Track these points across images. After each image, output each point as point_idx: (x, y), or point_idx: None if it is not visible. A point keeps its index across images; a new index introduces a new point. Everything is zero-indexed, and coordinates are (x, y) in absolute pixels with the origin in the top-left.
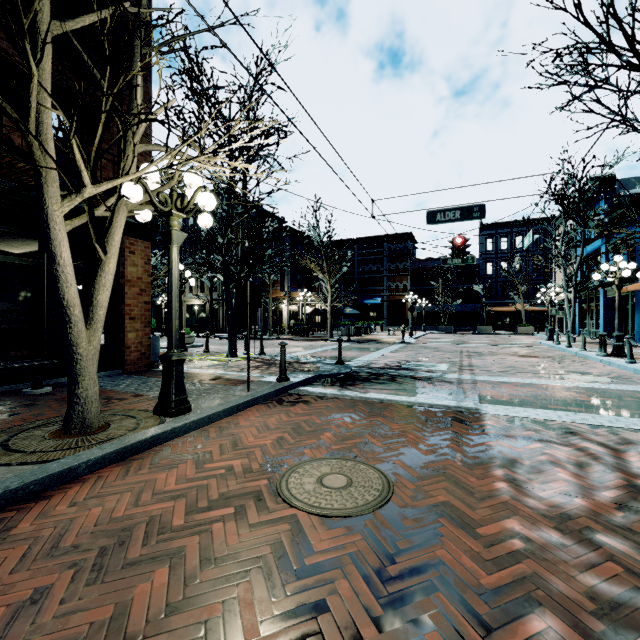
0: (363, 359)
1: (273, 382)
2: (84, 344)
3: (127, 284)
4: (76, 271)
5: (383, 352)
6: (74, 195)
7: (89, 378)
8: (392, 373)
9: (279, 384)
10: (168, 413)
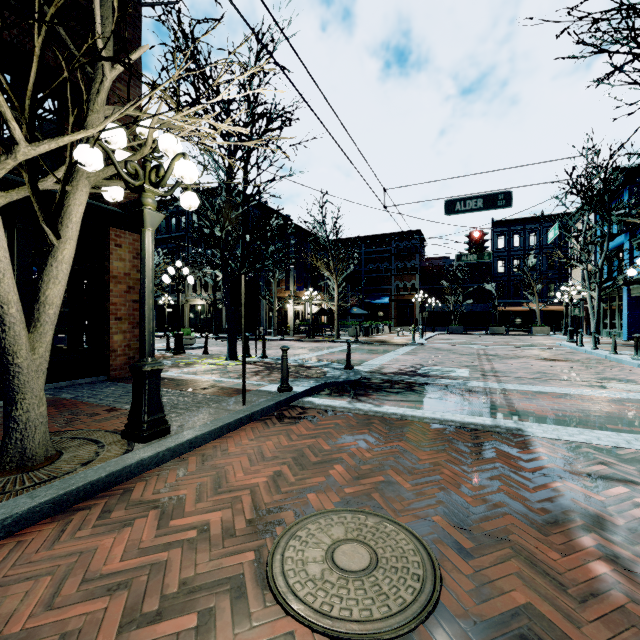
0: (373, 363)
1: (273, 392)
2: (24, 352)
3: (112, 280)
4: None
5: (394, 355)
6: (4, 156)
7: (31, 396)
8: (408, 380)
9: (280, 395)
10: (138, 437)
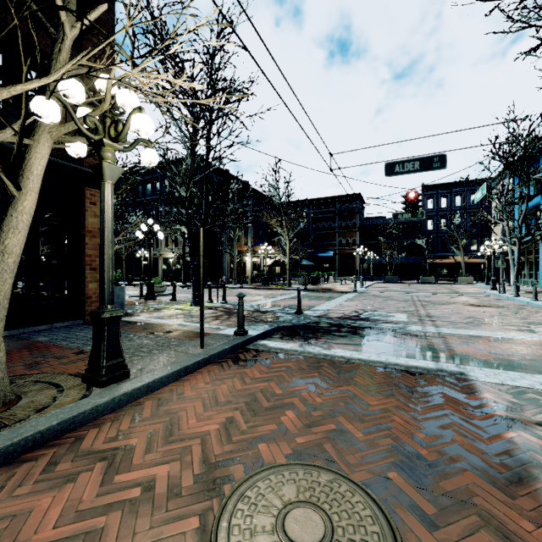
0: (321, 308)
1: (230, 335)
2: None
3: (88, 235)
4: (33, 221)
5: (339, 301)
6: None
7: None
8: (352, 324)
9: (236, 338)
10: (97, 382)
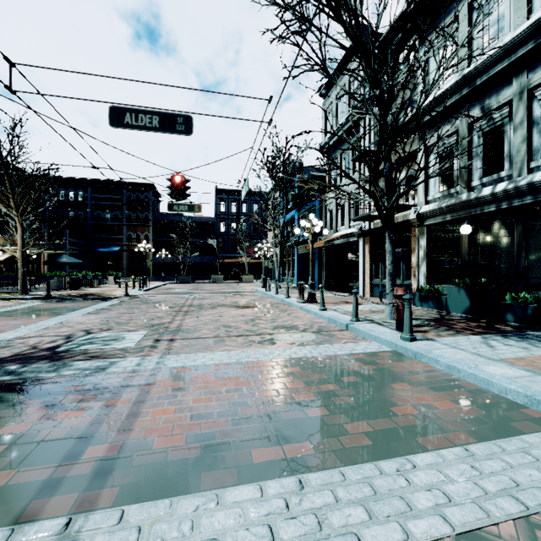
0: (4, 336)
1: None
2: None
3: None
4: None
5: (73, 315)
6: None
7: None
8: None
9: None
10: None
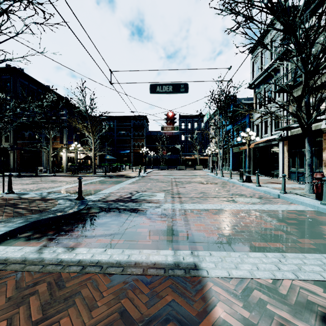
0: (105, 192)
1: None
2: None
3: None
4: None
5: (124, 184)
6: None
7: None
8: (121, 207)
9: None
10: None
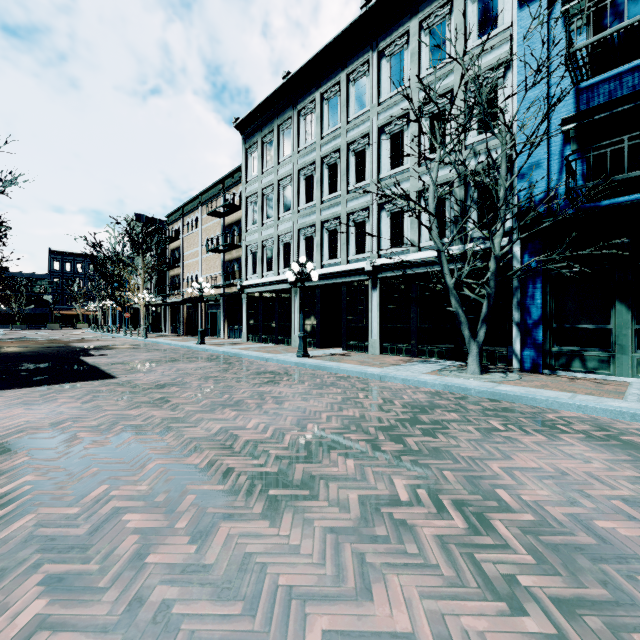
0: None
1: None
2: None
3: None
4: None
5: None
6: None
7: None
8: (23, 338)
9: None
10: None
